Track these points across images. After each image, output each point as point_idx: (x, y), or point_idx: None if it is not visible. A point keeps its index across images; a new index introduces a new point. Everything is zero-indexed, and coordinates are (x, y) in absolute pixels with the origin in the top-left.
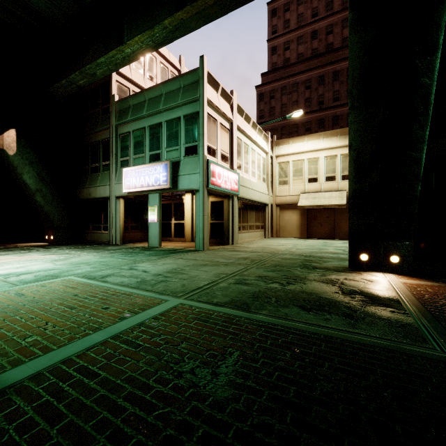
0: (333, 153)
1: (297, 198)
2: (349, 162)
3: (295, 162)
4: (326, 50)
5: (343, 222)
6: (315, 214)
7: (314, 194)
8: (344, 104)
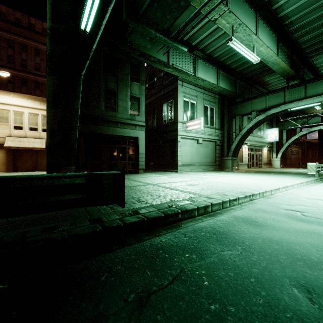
0: (36, 112)
1: (3, 140)
2: (47, 129)
3: (0, 110)
4: (29, 27)
5: (44, 160)
6: (21, 154)
7: (20, 138)
8: (44, 76)
